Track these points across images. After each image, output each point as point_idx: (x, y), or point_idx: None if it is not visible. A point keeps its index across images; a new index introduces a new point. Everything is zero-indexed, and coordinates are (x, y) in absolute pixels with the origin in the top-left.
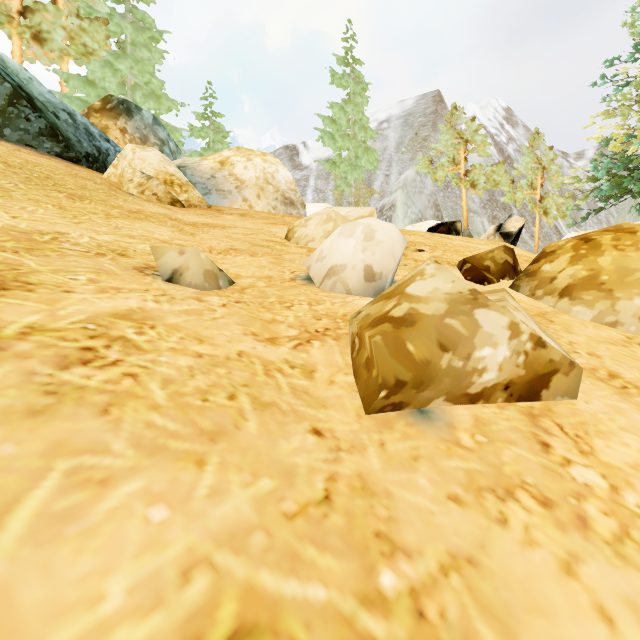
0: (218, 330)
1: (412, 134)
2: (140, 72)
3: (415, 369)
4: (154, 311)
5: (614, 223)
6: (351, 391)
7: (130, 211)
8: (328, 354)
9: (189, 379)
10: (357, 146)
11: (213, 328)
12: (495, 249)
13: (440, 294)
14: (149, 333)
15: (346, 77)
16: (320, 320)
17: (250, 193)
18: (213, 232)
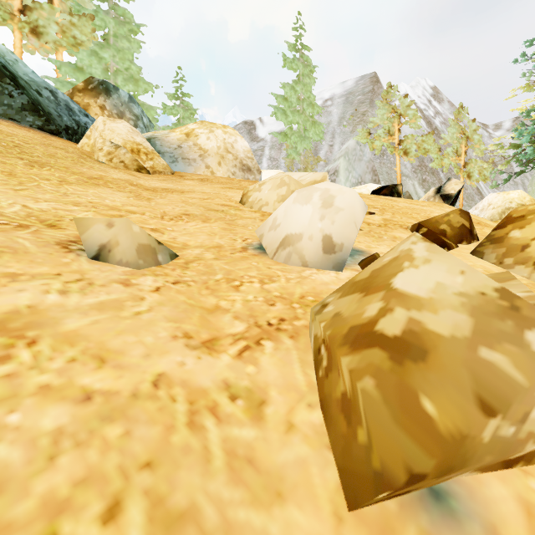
0: (136, 335)
1: (352, 110)
2: (121, 60)
3: (441, 452)
4: (51, 310)
5: (528, 185)
6: (320, 447)
7: (90, 177)
8: (284, 365)
9: (41, 470)
10: (305, 120)
11: (130, 332)
12: (450, 213)
13: (450, 295)
14: (19, 356)
15: (296, 61)
16: (273, 305)
17: (212, 161)
18: (170, 197)
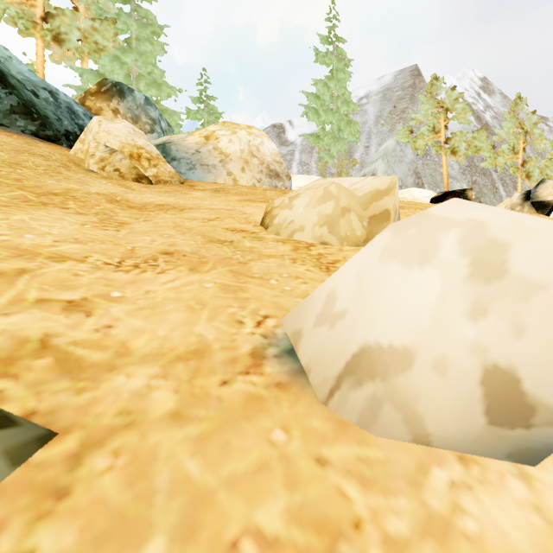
0: None
1: (390, 107)
2: (143, 64)
3: None
4: None
5: None
6: None
7: (45, 192)
8: None
9: None
10: (340, 119)
11: None
12: None
13: None
14: None
15: (329, 55)
16: None
17: (234, 166)
18: (160, 218)
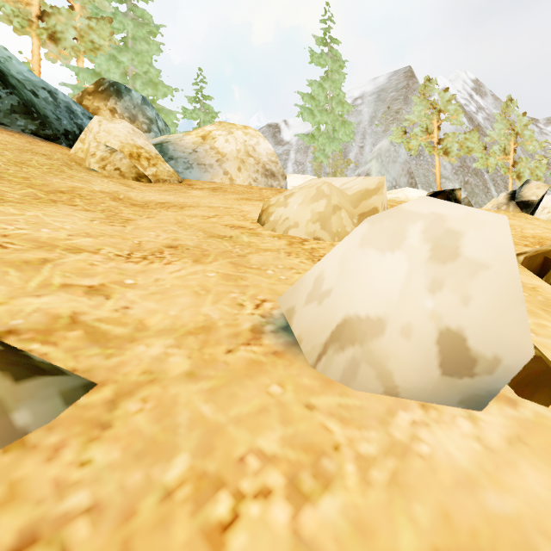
0: None
1: (385, 108)
2: (140, 63)
3: None
4: None
5: None
6: None
7: (53, 190)
8: None
9: None
10: (334, 120)
11: None
12: None
13: None
14: None
15: (324, 56)
16: None
17: (231, 166)
18: (162, 215)
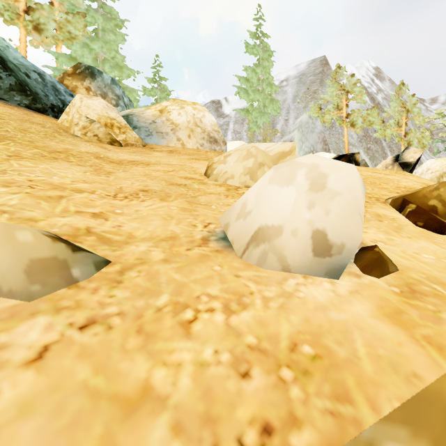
0: None
1: (305, 89)
2: (108, 50)
3: None
4: None
5: None
6: None
7: (53, 151)
8: None
9: None
10: (265, 98)
11: None
12: (440, 186)
13: None
14: None
15: (256, 47)
16: (247, 377)
17: (182, 134)
18: (134, 170)
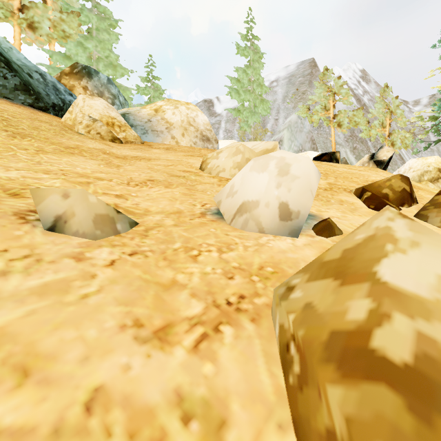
0: (77, 327)
1: (294, 90)
2: (102, 49)
3: None
4: None
5: None
6: None
7: (67, 147)
8: (246, 361)
9: None
10: (255, 98)
11: (70, 323)
12: (392, 178)
13: None
14: None
15: (247, 49)
16: (232, 279)
17: (177, 132)
18: (138, 164)
